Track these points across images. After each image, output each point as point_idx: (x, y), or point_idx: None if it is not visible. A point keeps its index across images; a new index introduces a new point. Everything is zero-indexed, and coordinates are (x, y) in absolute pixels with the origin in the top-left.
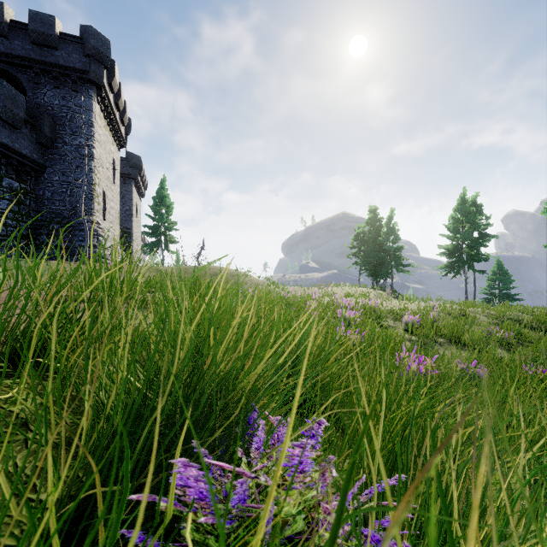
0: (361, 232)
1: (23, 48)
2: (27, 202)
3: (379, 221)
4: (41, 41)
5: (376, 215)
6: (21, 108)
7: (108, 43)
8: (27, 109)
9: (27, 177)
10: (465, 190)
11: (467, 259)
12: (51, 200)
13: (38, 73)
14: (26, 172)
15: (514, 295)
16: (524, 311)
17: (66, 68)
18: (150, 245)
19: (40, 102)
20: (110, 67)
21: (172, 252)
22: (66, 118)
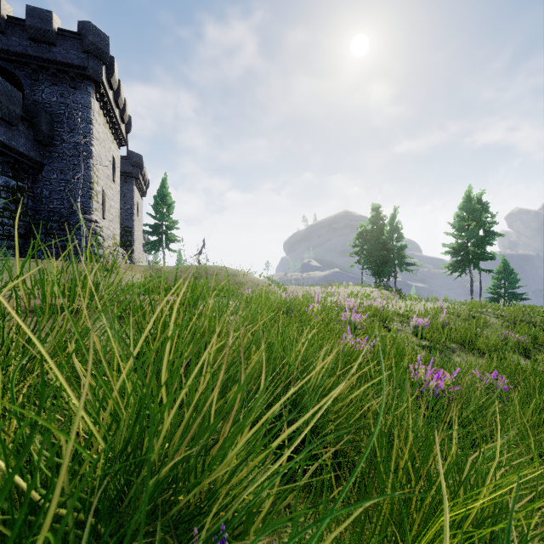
0: (364, 230)
1: (20, 44)
2: (25, 200)
3: (381, 220)
4: (38, 37)
5: (379, 214)
6: (18, 105)
7: (106, 39)
8: (25, 106)
9: (25, 175)
10: (470, 187)
11: (472, 258)
12: (49, 198)
13: (35, 69)
14: (23, 170)
15: (521, 294)
16: (535, 312)
17: (64, 65)
18: (151, 244)
19: (38, 100)
20: (109, 63)
21: (173, 251)
22: (64, 115)
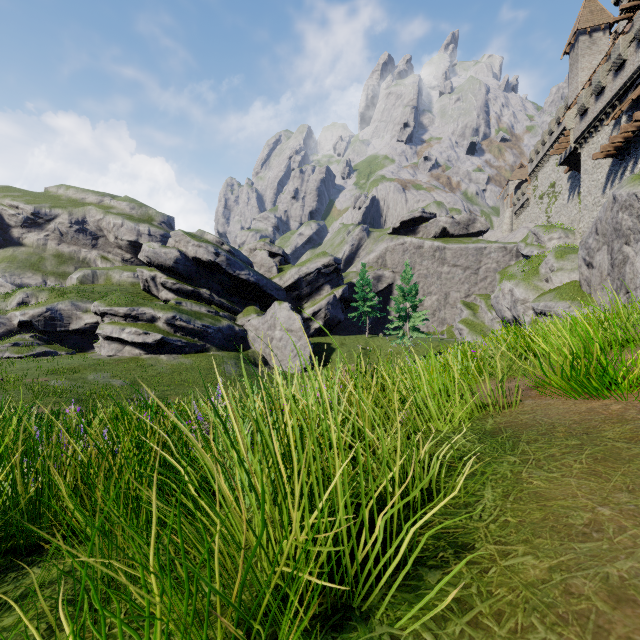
0: None
1: None
2: None
3: None
4: None
5: None
6: None
7: None
8: None
9: None
10: None
11: None
12: None
13: None
14: None
15: None
16: None
17: None
18: None
19: None
20: None
21: None
22: None
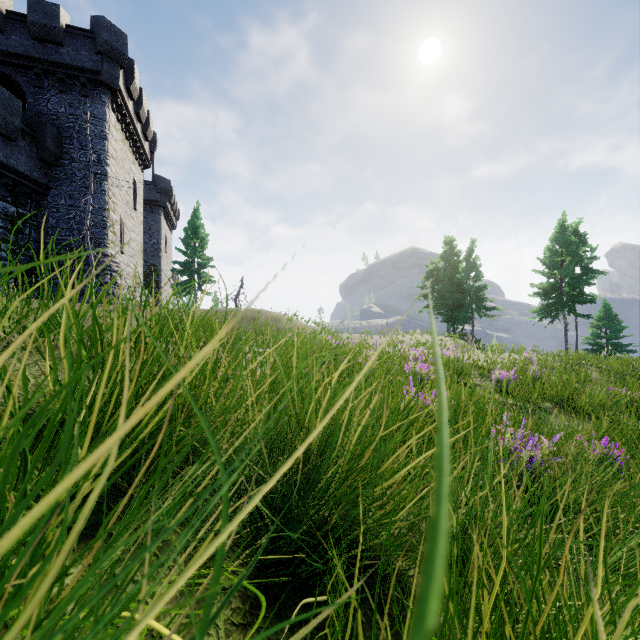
0: (435, 268)
1: (22, 44)
2: (27, 230)
3: (456, 255)
4: (43, 35)
5: (453, 248)
6: (17, 116)
7: (124, 37)
8: (27, 118)
9: (27, 200)
10: (565, 215)
11: (567, 300)
12: (56, 228)
13: (39, 74)
14: (24, 194)
15: (626, 345)
16: None
17: (73, 69)
18: (181, 285)
19: (43, 111)
20: (128, 68)
21: (207, 293)
22: (74, 129)
